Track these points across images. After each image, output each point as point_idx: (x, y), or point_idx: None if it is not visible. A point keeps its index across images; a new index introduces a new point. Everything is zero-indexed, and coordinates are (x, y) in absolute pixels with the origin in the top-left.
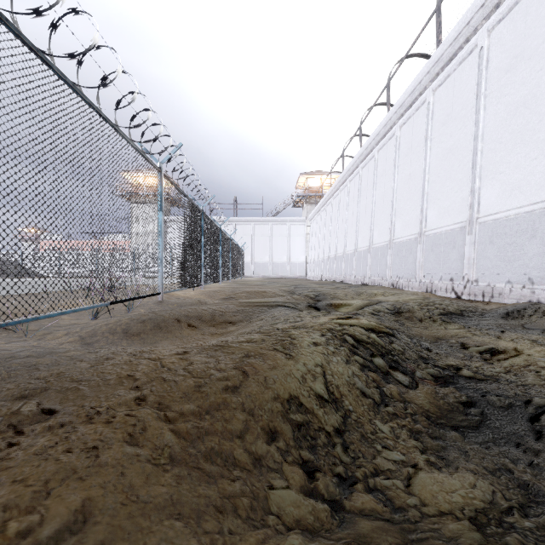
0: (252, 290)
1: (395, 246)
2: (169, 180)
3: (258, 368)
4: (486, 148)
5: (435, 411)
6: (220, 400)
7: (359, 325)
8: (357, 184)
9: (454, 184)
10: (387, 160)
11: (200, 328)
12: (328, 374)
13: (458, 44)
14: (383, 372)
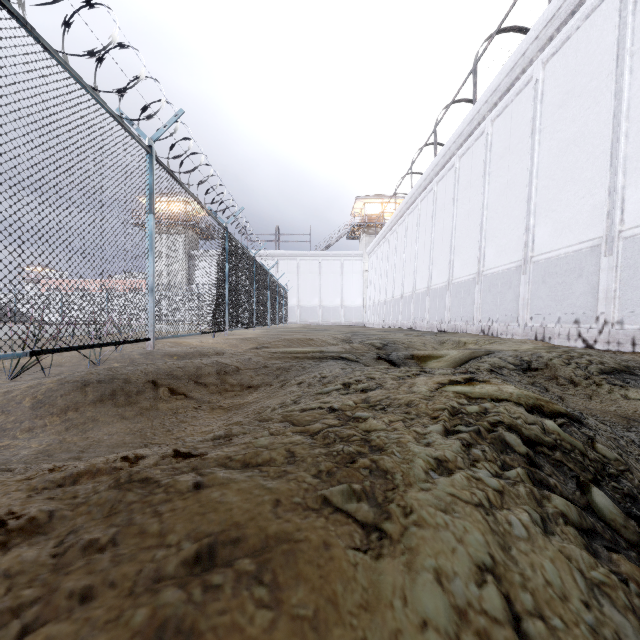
0: (294, 338)
1: (486, 279)
2: (168, 172)
3: None
4: (635, 128)
5: None
6: None
7: (510, 400)
8: (430, 204)
9: (579, 187)
10: (474, 167)
11: (193, 397)
12: (524, 610)
13: None
14: (633, 545)
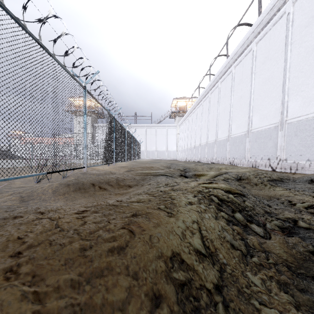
0: (144, 166)
1: (232, 139)
2: (91, 95)
3: (144, 227)
4: (292, 76)
5: (293, 261)
6: (104, 265)
7: (220, 188)
8: (207, 103)
9: (270, 100)
10: (227, 88)
11: (108, 190)
12: (203, 229)
13: (273, 12)
14: (243, 225)
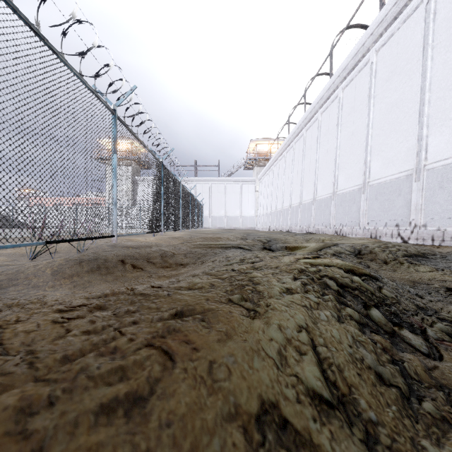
0: (208, 236)
1: (338, 197)
2: (125, 126)
3: (197, 342)
4: (434, 97)
5: None
6: None
7: (336, 266)
8: (301, 145)
9: (399, 135)
10: (330, 121)
11: (147, 270)
12: (319, 344)
13: (403, 2)
14: (388, 333)
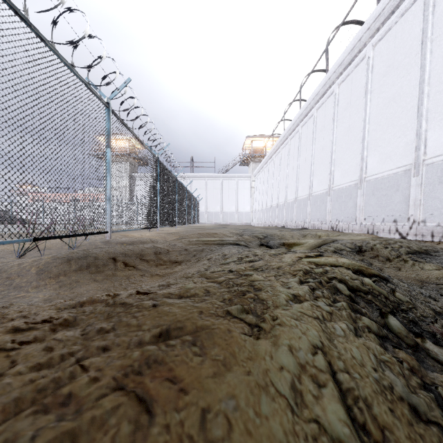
0: (204, 232)
1: (334, 193)
2: (120, 120)
3: (186, 379)
4: (433, 91)
5: None
6: None
7: (343, 266)
8: (297, 141)
9: (396, 130)
10: (326, 116)
11: (139, 268)
12: (338, 369)
13: None
14: (410, 346)
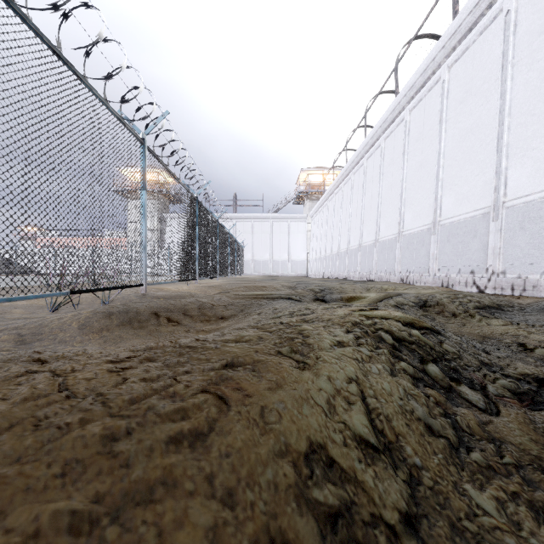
0: (251, 285)
1: (405, 239)
2: (156, 157)
3: (249, 389)
4: (514, 123)
5: None
6: (158, 475)
7: (394, 319)
8: (361, 176)
9: (474, 166)
10: (395, 148)
11: (183, 324)
12: (368, 395)
13: (479, 11)
14: (444, 388)
